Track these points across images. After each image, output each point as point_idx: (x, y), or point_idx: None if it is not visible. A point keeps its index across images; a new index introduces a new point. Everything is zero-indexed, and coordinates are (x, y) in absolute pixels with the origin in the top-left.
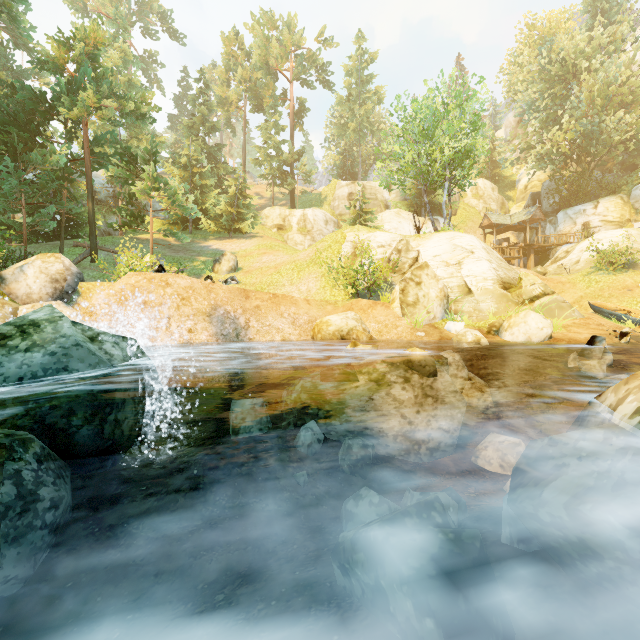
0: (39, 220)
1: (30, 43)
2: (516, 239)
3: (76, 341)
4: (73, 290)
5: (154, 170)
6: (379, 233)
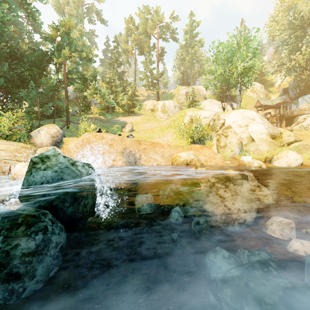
0: (45, 109)
1: (40, 30)
2: (274, 113)
3: (66, 165)
4: (60, 141)
5: (95, 84)
6: (203, 111)
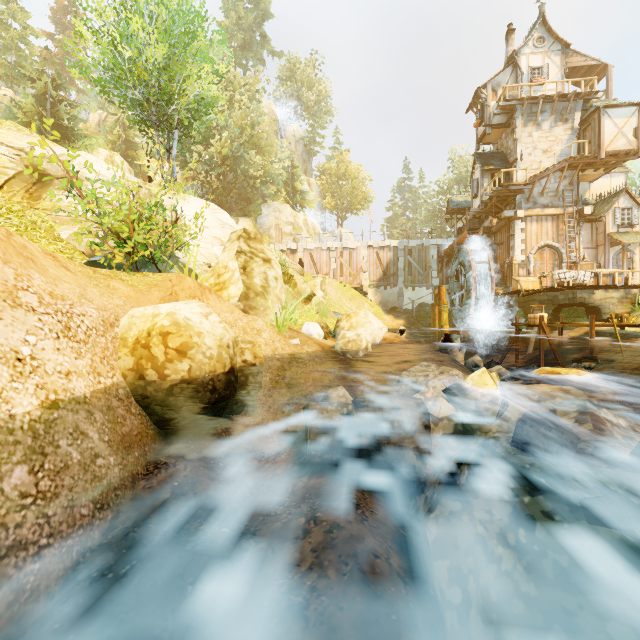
0: None
1: None
2: None
3: None
4: None
5: None
6: (94, 157)
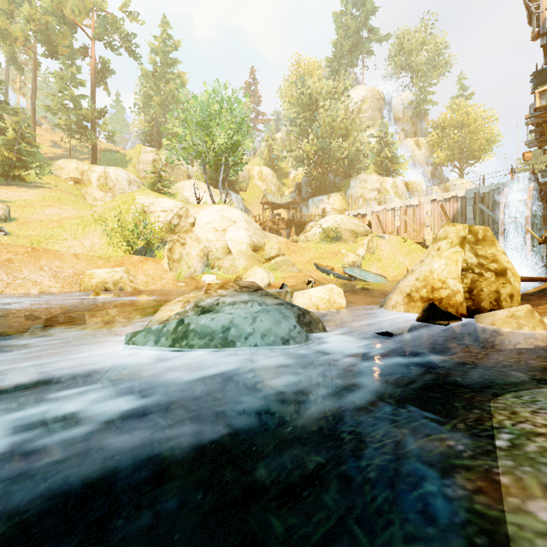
0: None
1: None
2: (287, 215)
3: None
4: None
5: None
6: (164, 199)
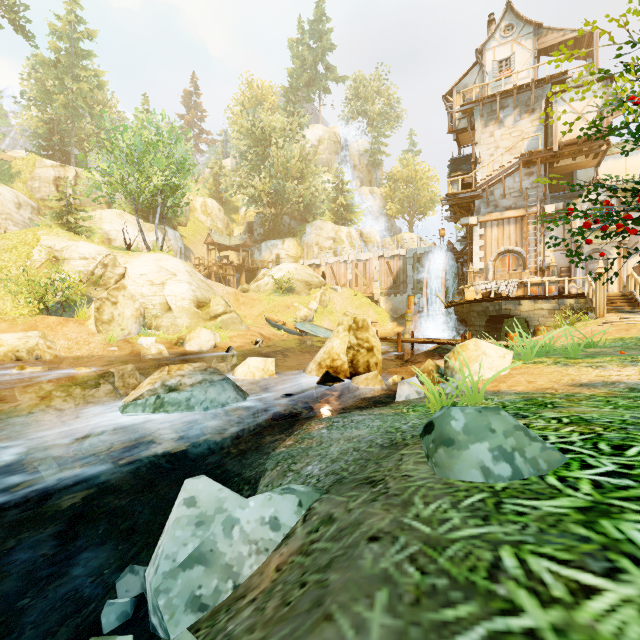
0: None
1: None
2: (237, 257)
3: None
4: None
5: None
6: (83, 244)
